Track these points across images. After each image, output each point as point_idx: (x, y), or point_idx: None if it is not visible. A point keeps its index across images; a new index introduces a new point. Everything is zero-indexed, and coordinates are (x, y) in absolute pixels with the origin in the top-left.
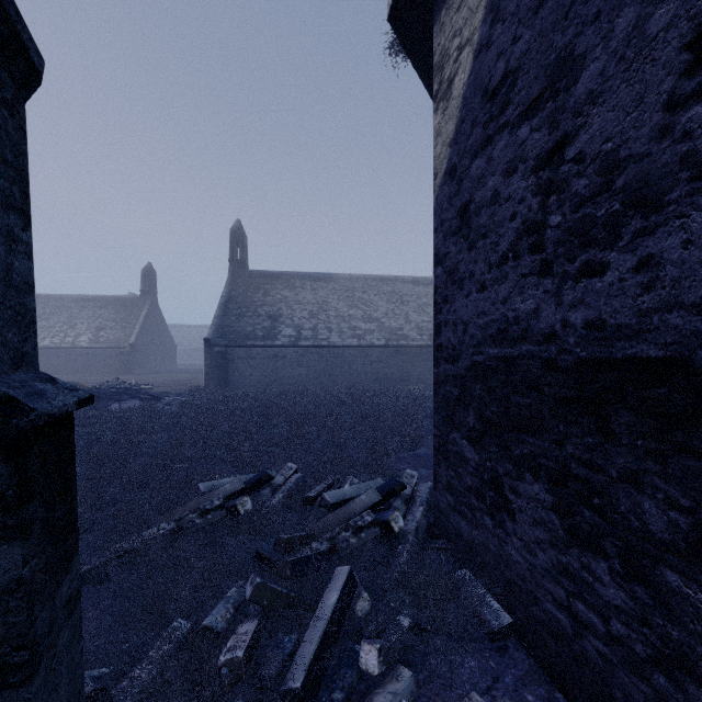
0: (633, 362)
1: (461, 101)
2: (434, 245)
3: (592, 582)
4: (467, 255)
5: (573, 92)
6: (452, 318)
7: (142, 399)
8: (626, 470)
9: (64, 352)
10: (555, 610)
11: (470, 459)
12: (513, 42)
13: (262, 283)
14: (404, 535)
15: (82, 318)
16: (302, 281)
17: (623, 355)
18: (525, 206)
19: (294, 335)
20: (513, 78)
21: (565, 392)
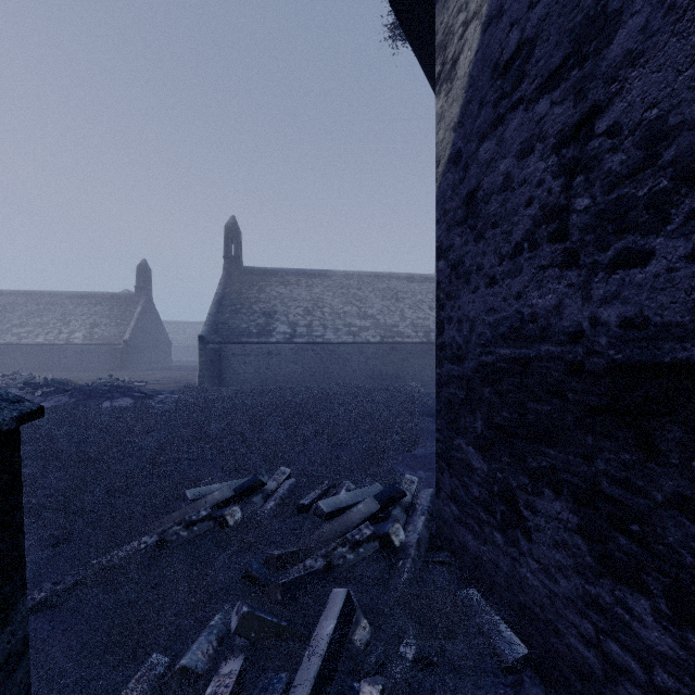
0: (686, 367)
1: (467, 80)
2: (437, 237)
3: (630, 621)
4: (474, 246)
5: (605, 55)
6: (457, 315)
7: (134, 397)
8: (676, 494)
9: (58, 349)
10: (581, 646)
11: (477, 468)
12: (530, 8)
13: (257, 280)
14: (405, 549)
15: (77, 315)
16: (297, 278)
17: (672, 359)
18: (544, 190)
19: (289, 331)
20: (530, 48)
21: (594, 399)
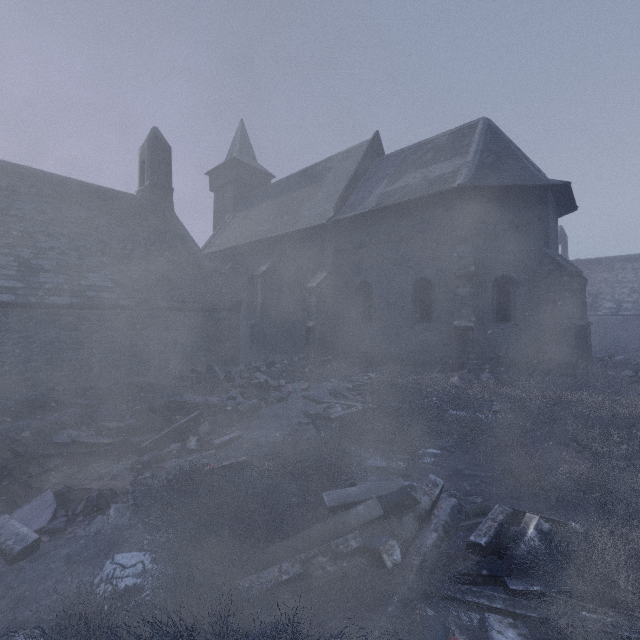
0: None
1: None
2: None
3: None
4: None
5: None
6: None
7: None
8: None
9: None
10: None
11: None
12: None
13: (582, 269)
14: None
15: None
16: (621, 263)
17: None
18: None
19: (614, 307)
20: None
21: None
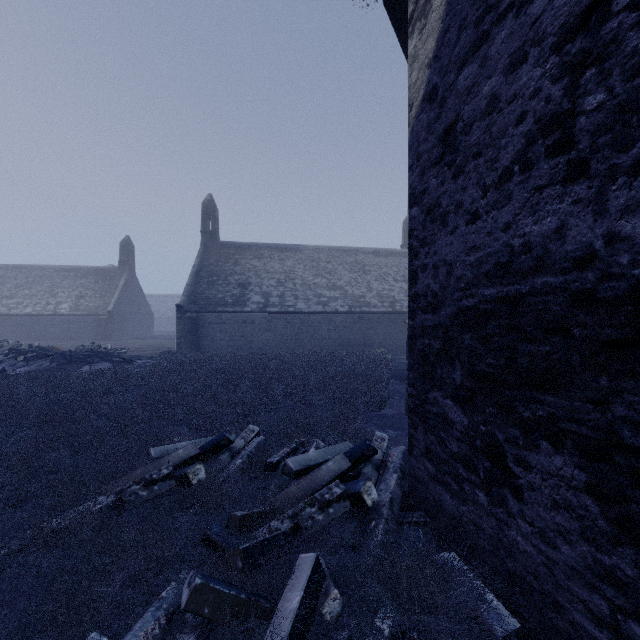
0: None
1: (444, 9)
2: (409, 184)
3: None
4: (453, 184)
5: None
6: (432, 261)
7: (113, 362)
8: None
9: (45, 319)
10: (590, 625)
11: (456, 421)
12: None
13: (232, 253)
14: (377, 508)
15: (63, 287)
16: (270, 251)
17: None
18: (541, 99)
19: (262, 301)
20: None
21: (611, 332)
